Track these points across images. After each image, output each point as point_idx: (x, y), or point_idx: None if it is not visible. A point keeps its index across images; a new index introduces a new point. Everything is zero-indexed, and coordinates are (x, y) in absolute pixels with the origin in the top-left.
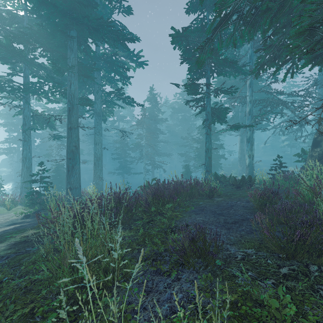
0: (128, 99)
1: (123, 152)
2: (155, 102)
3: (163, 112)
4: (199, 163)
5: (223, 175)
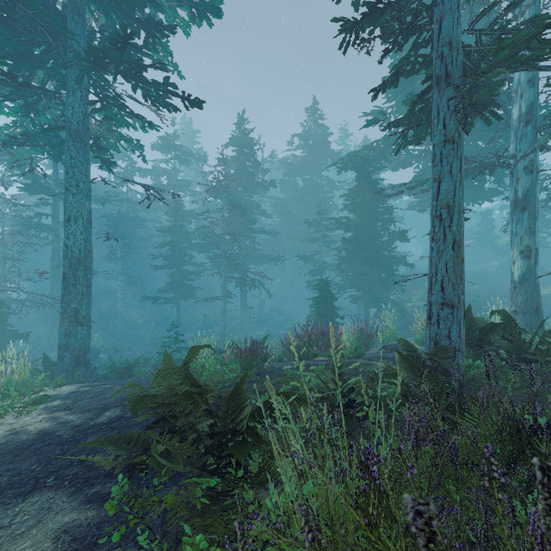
0: (144, 65)
1: (177, 252)
2: (249, 146)
3: (265, 170)
4: (349, 276)
5: (508, 323)
